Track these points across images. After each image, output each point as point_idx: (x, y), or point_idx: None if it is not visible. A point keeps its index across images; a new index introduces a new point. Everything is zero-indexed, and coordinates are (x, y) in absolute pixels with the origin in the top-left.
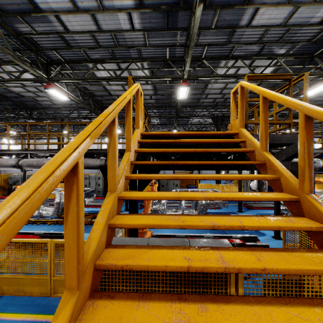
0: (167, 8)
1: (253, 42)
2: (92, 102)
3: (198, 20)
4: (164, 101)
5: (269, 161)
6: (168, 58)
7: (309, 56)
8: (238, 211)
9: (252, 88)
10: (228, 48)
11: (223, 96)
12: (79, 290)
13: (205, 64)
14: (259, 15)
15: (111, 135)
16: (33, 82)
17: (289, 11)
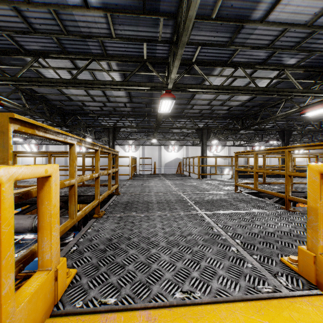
0: None
1: (261, 45)
2: (46, 108)
3: None
4: (141, 110)
5: None
6: (145, 59)
7: (320, 69)
8: None
9: None
10: (228, 52)
11: (211, 107)
12: None
13: (194, 70)
14: (281, 5)
15: None
16: None
17: None
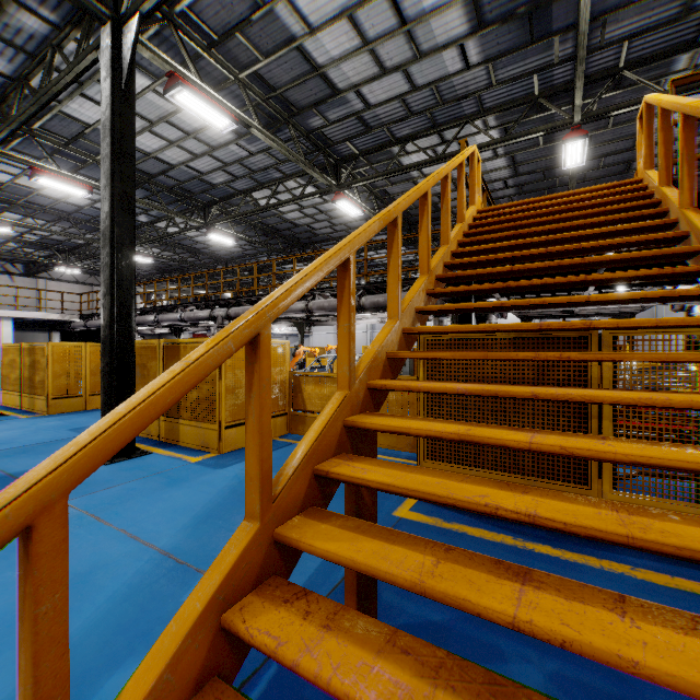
0: (528, 9)
1: None
2: None
3: (587, 11)
4: (536, 187)
5: (662, 195)
6: (537, 95)
7: None
8: None
9: (652, 101)
10: (690, 25)
11: None
12: (429, 275)
13: (630, 79)
14: None
15: (445, 191)
16: (318, 195)
17: None
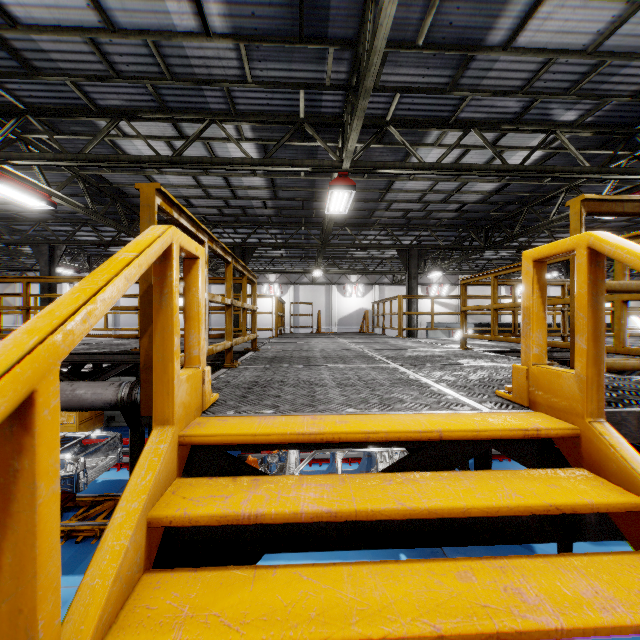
0: None
1: (509, 89)
2: (122, 211)
3: (391, 12)
4: (294, 213)
5: None
6: (303, 117)
7: (625, 130)
8: (460, 468)
9: None
10: (450, 101)
11: (424, 206)
12: None
13: (391, 137)
14: (537, 21)
15: None
16: None
17: (613, 14)
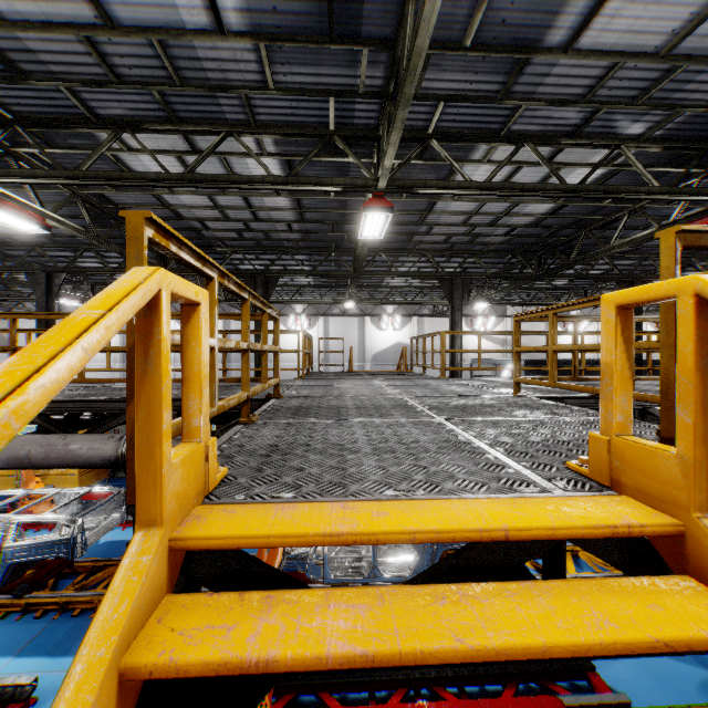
0: None
1: (569, 98)
2: None
3: (437, 5)
4: (323, 237)
5: None
6: (333, 129)
7: (698, 145)
8: None
9: None
10: (501, 112)
11: (470, 229)
12: None
13: (433, 152)
14: (604, 18)
15: None
16: None
17: (690, 11)
